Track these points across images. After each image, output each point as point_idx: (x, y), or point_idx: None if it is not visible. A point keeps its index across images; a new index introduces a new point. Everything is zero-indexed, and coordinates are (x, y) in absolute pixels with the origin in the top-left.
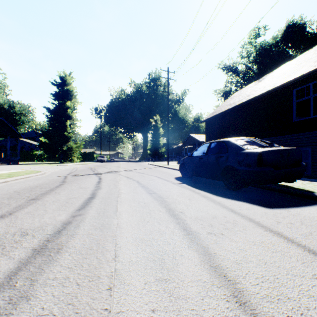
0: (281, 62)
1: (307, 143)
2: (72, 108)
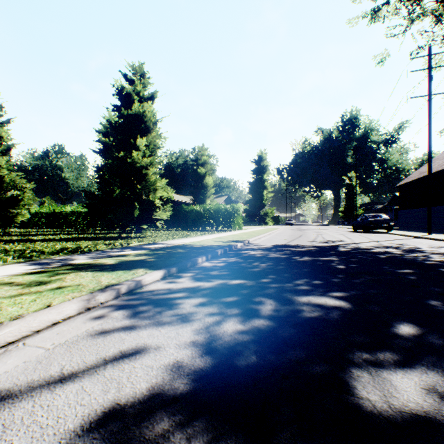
0: None
1: None
2: (266, 180)
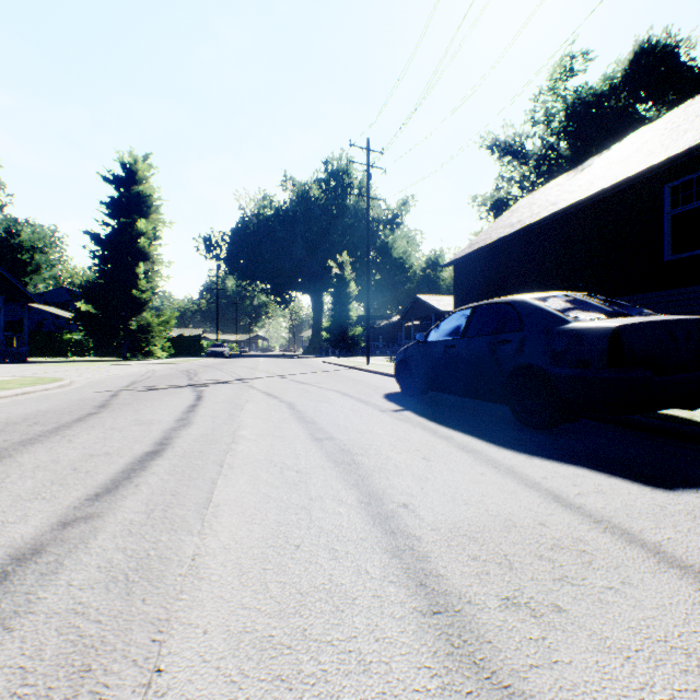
0: (622, 133)
1: (698, 313)
2: (149, 236)
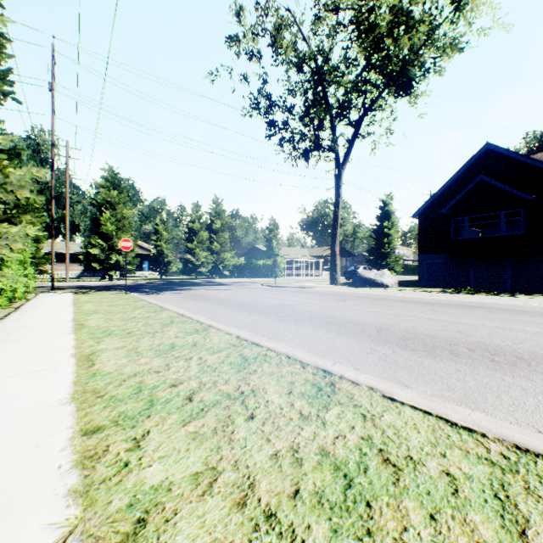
0: None
1: None
2: (389, 226)
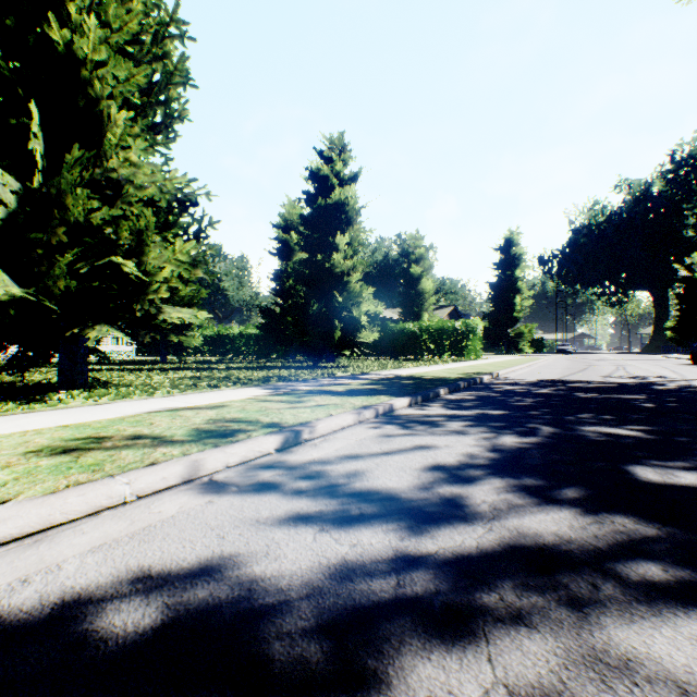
0: None
1: None
2: (520, 278)
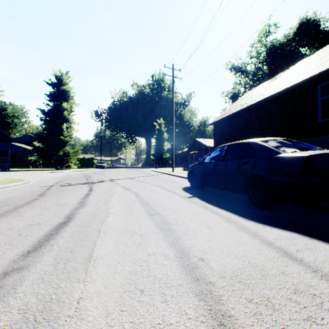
0: (293, 62)
1: None
2: (68, 110)
